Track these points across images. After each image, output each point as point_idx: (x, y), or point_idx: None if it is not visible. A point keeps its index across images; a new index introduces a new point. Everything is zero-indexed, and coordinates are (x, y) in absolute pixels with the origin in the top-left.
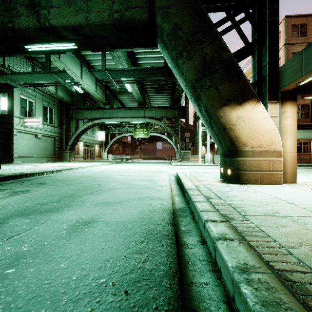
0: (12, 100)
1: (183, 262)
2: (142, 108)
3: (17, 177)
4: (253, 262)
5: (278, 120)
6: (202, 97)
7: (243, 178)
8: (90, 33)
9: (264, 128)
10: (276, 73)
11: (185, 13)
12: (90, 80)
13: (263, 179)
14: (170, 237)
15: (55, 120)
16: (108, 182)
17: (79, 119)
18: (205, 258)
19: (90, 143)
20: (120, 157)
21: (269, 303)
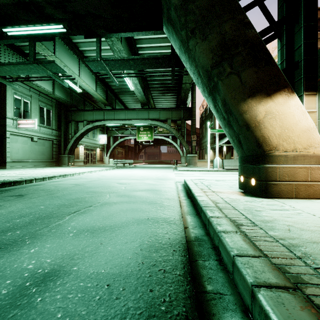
0: (5, 100)
1: None
2: (146, 109)
3: None
4: None
5: (316, 117)
6: (219, 87)
7: (273, 191)
8: (80, 10)
9: (300, 127)
10: (314, 57)
11: None
12: (90, 79)
13: (298, 192)
14: None
15: (53, 122)
16: (103, 193)
17: (79, 121)
18: None
19: (91, 146)
20: (122, 162)
21: None
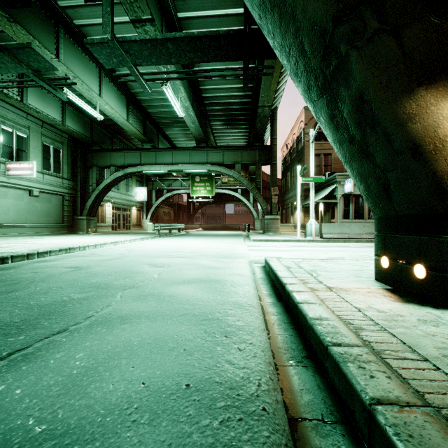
0: None
1: None
2: (203, 149)
3: None
4: None
5: None
6: (351, 66)
7: None
8: None
9: None
10: None
11: None
12: (118, 101)
13: None
14: None
15: (64, 167)
16: (111, 290)
17: (103, 166)
18: None
19: (124, 204)
20: (168, 227)
21: None
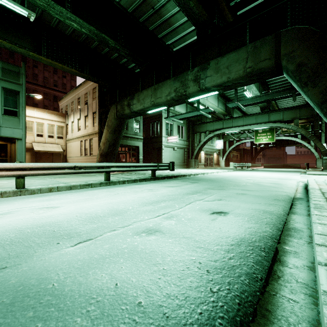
0: (162, 125)
1: (292, 207)
2: (266, 112)
3: (180, 176)
4: (322, 204)
5: None
6: None
7: None
8: (229, 84)
9: None
10: None
11: (309, 51)
12: (214, 98)
13: None
14: (288, 202)
15: (185, 135)
16: (240, 182)
17: (202, 132)
18: (305, 208)
19: (210, 151)
20: (240, 165)
21: (317, 206)
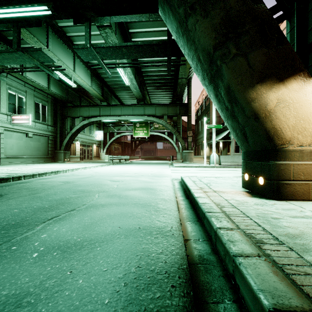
0: None
1: None
2: (142, 105)
3: None
4: None
5: None
6: (223, 72)
7: (287, 191)
8: None
9: None
10: None
11: None
12: (85, 74)
13: None
14: None
15: (49, 118)
16: (92, 193)
17: (75, 117)
18: None
19: (88, 142)
20: (118, 158)
21: None
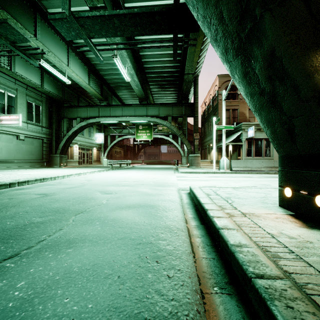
0: None
1: None
2: (144, 105)
3: None
4: None
5: None
6: (265, 26)
7: None
8: None
9: None
10: None
11: None
12: (81, 70)
13: None
14: None
15: (43, 119)
16: (66, 214)
17: (72, 118)
18: None
19: (87, 146)
20: (118, 162)
21: None
